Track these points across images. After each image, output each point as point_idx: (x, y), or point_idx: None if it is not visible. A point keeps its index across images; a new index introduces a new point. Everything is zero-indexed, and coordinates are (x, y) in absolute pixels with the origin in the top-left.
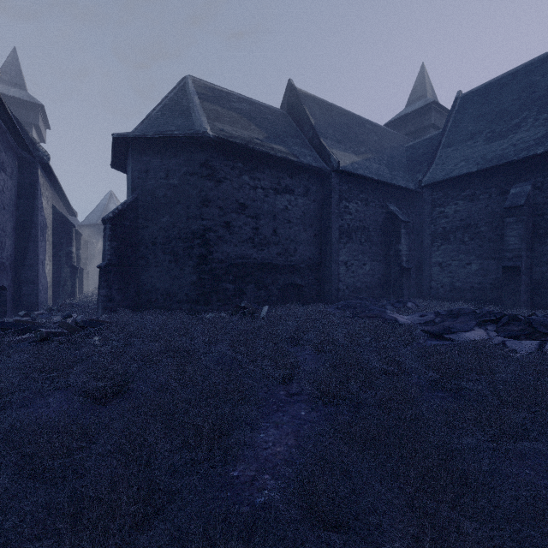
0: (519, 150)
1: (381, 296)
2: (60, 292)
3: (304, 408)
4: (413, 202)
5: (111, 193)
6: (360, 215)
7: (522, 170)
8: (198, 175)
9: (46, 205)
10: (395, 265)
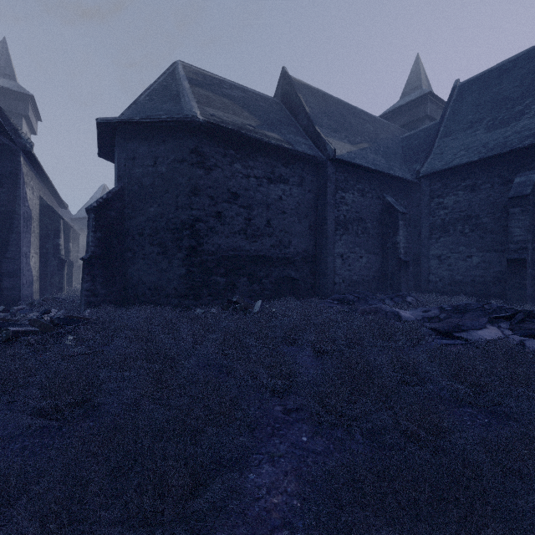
0: (524, 137)
1: (378, 290)
2: (47, 285)
3: (305, 430)
4: (410, 193)
5: (104, 187)
6: (357, 206)
7: (527, 158)
8: (187, 162)
9: (31, 196)
10: (392, 258)
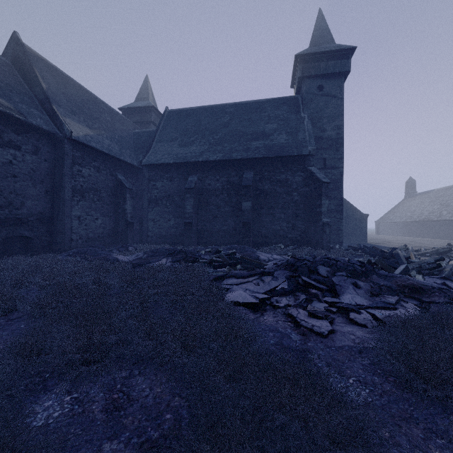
0: (192, 156)
1: (112, 244)
2: None
3: (24, 323)
4: (137, 175)
5: None
6: (93, 179)
7: (194, 168)
8: None
9: None
10: (122, 220)
